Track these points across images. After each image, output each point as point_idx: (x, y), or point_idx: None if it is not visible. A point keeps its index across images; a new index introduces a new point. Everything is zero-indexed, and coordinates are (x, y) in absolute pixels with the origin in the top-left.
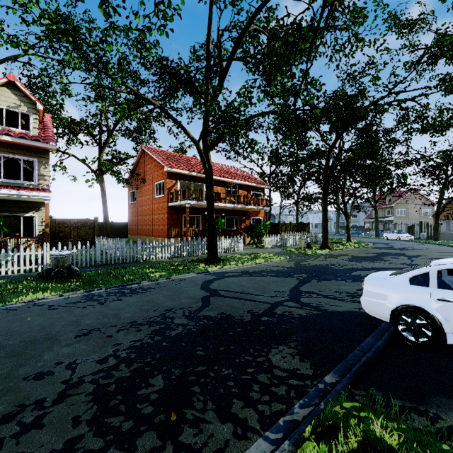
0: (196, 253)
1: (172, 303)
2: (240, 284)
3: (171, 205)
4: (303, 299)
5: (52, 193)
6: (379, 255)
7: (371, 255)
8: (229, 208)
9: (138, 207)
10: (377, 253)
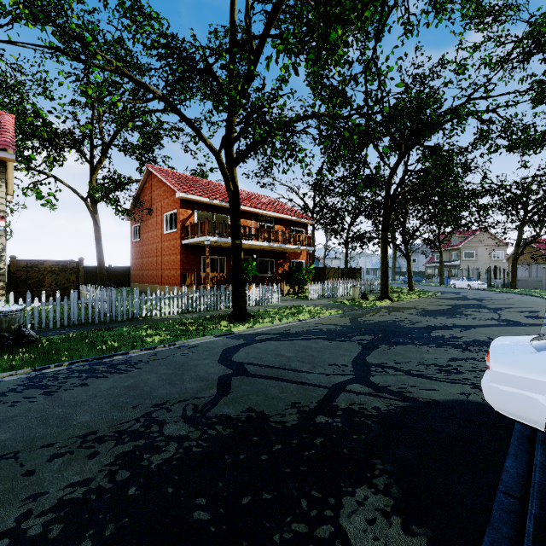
0: (218, 306)
1: (168, 390)
2: (278, 352)
3: (186, 243)
4: (375, 377)
5: (4, 221)
6: (455, 308)
7: (444, 307)
8: (263, 248)
9: (143, 245)
10: (451, 305)
